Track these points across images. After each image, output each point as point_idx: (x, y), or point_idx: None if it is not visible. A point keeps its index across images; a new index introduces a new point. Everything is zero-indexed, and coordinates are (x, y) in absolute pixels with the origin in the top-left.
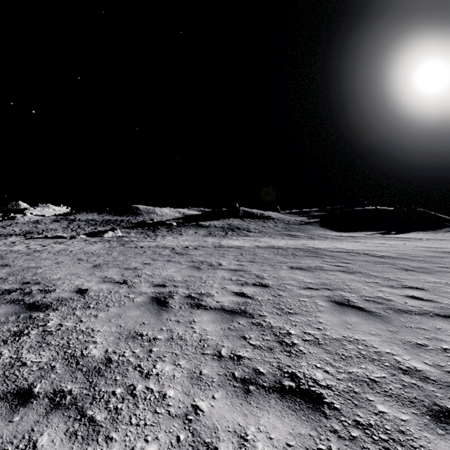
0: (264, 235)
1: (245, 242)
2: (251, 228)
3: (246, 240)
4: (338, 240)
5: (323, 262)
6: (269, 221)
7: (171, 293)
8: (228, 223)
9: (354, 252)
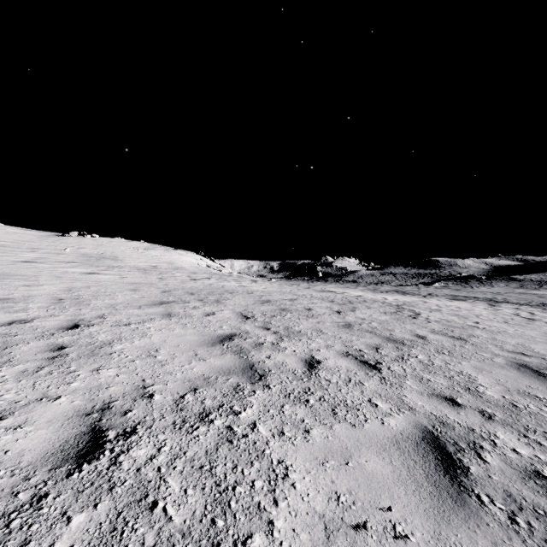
0: None
1: None
2: None
3: None
4: None
5: None
6: None
7: (497, 298)
8: None
9: None
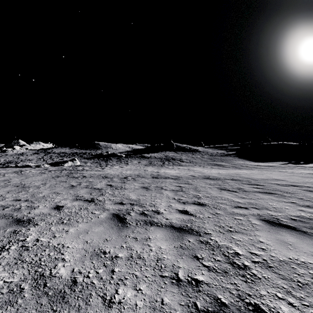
0: (195, 165)
1: (181, 172)
2: (183, 159)
3: (181, 170)
4: (262, 169)
5: (298, 207)
6: (197, 153)
7: None
8: (165, 155)
9: (306, 186)
